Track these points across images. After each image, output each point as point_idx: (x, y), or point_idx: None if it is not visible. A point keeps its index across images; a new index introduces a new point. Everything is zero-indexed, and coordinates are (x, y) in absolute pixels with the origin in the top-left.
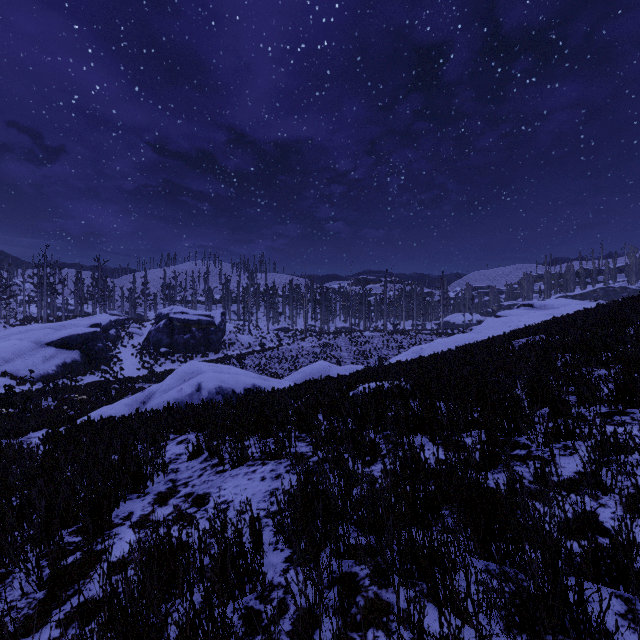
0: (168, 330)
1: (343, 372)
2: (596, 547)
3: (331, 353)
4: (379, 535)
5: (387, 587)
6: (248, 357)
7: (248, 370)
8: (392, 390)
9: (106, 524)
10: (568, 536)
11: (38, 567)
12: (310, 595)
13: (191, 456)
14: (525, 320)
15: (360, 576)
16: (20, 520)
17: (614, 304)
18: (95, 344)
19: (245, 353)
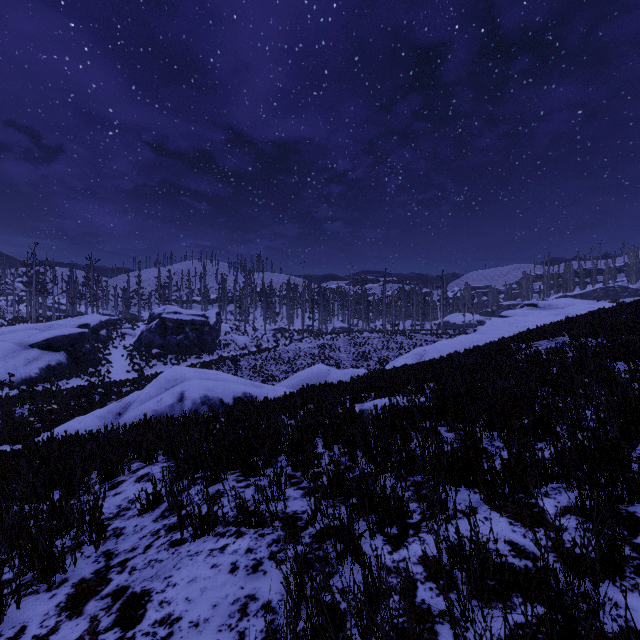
0: (160, 331)
1: (343, 376)
2: None
3: (329, 354)
4: None
5: None
6: (243, 358)
7: (243, 372)
8: (411, 410)
9: None
10: None
11: None
12: None
13: (144, 508)
14: (532, 320)
15: None
16: None
17: (638, 303)
18: (82, 345)
19: (240, 354)
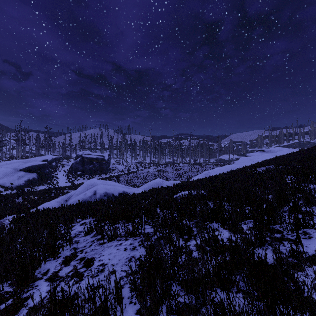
0: (81, 163)
1: (169, 184)
2: None
3: (163, 174)
4: (198, 297)
5: None
6: (121, 176)
7: (121, 183)
8: (197, 195)
9: (31, 279)
10: None
11: None
12: None
13: (86, 233)
14: (261, 158)
15: None
16: None
17: (308, 149)
18: (44, 170)
19: (120, 174)
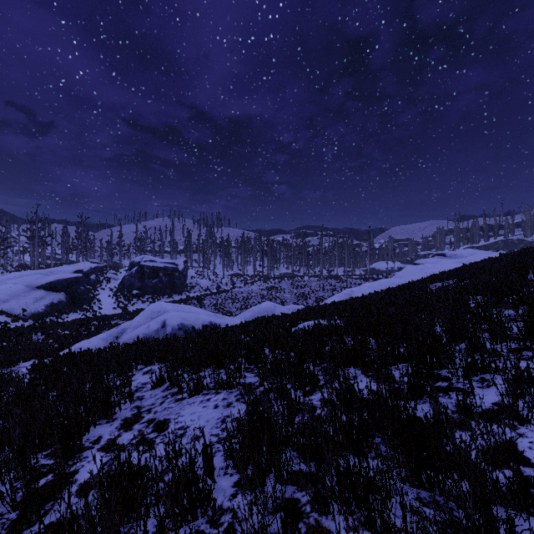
0: (139, 275)
1: (286, 311)
2: (521, 479)
3: (276, 295)
4: (319, 462)
5: (327, 514)
6: (206, 298)
7: (206, 309)
8: (328, 327)
9: (77, 448)
10: (494, 468)
11: (12, 490)
12: (256, 520)
13: (154, 385)
14: (439, 267)
15: (302, 502)
16: (2, 444)
17: (515, 254)
18: (78, 287)
19: (204, 295)
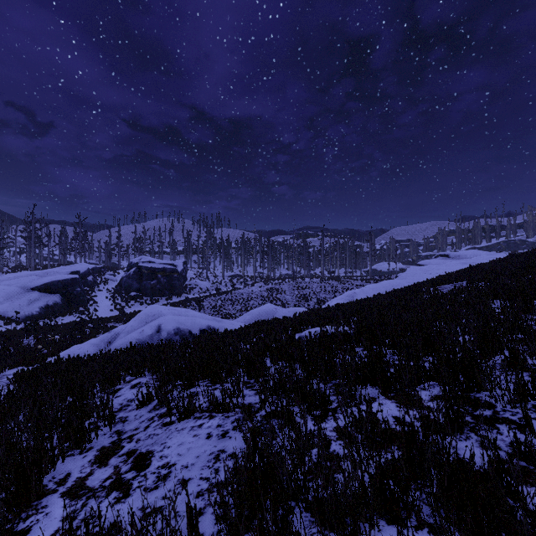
0: (137, 277)
1: (287, 314)
2: None
3: (277, 296)
4: None
5: None
6: (206, 300)
7: (206, 311)
8: (336, 335)
9: (35, 493)
10: None
11: None
12: None
13: (141, 404)
14: (443, 268)
15: None
16: None
17: (526, 254)
18: (74, 289)
19: (203, 296)
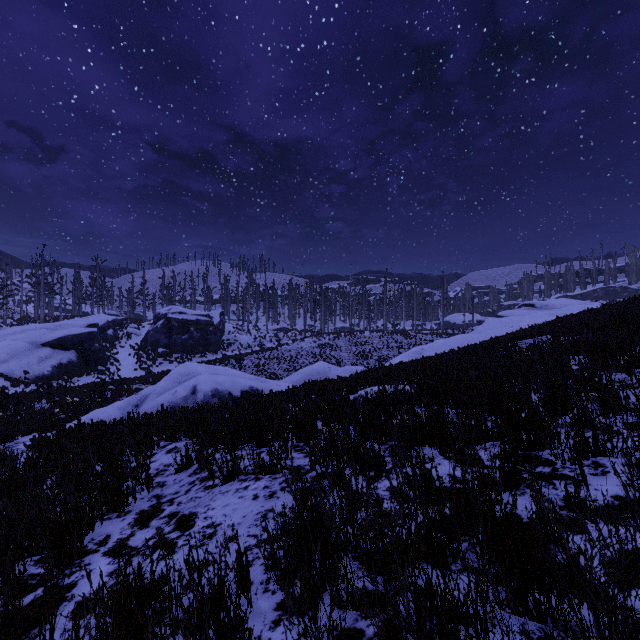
0: (166, 330)
1: (343, 373)
2: None
3: (331, 353)
4: (389, 578)
5: None
6: (247, 357)
7: (247, 371)
8: (396, 395)
9: (77, 552)
10: (629, 593)
11: None
12: None
13: (179, 468)
14: (527, 320)
15: (367, 635)
16: None
17: (620, 304)
18: (92, 344)
19: (244, 353)
